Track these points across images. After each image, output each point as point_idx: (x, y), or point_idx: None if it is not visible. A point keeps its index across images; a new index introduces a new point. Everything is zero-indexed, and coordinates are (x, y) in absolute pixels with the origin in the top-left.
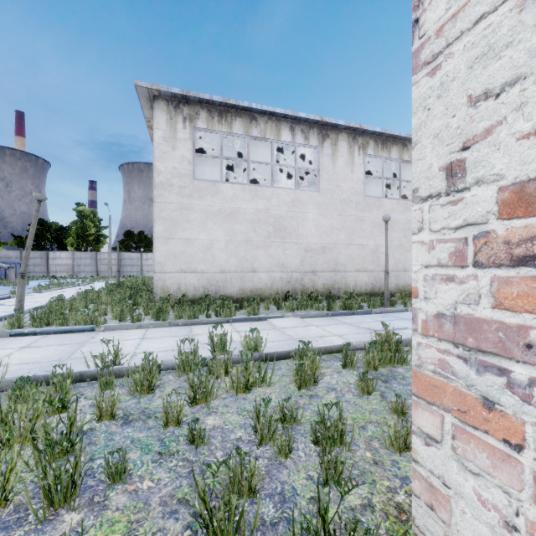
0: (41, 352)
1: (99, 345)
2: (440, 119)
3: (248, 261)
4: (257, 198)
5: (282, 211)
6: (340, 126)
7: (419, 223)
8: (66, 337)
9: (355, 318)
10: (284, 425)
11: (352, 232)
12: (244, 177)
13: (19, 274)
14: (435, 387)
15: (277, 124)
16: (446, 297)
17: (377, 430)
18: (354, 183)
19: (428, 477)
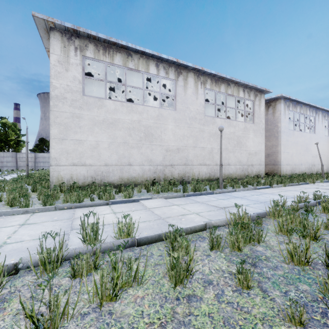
0: None
1: None
2: None
3: (125, 157)
4: (132, 112)
5: (150, 122)
6: (189, 67)
7: None
8: None
9: (203, 198)
10: None
11: (196, 139)
12: None
13: None
14: None
15: (147, 61)
16: None
17: None
18: (198, 106)
19: None
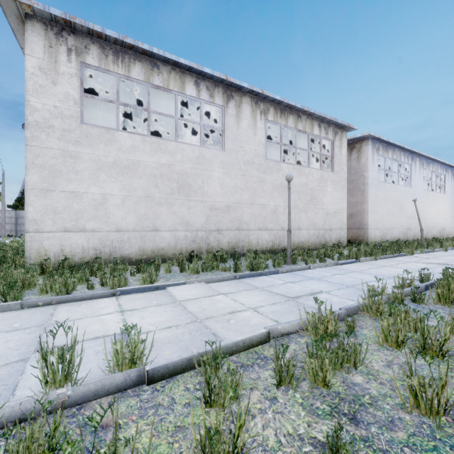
0: None
1: None
2: None
3: (149, 219)
4: (159, 151)
5: (187, 167)
6: (244, 89)
7: None
8: None
9: (264, 280)
10: None
11: (254, 192)
12: None
13: None
14: None
15: (181, 76)
16: None
17: None
18: (257, 146)
19: None
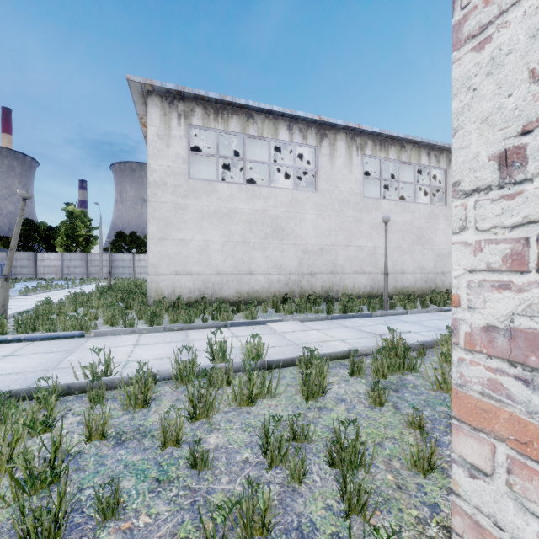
0: (25, 361)
1: (89, 352)
2: (490, 100)
3: (245, 263)
4: (254, 198)
5: (280, 212)
6: (338, 126)
7: (461, 221)
8: (53, 343)
9: (356, 321)
10: (294, 442)
11: (350, 233)
12: (240, 178)
13: (3, 276)
14: (484, 411)
15: (275, 122)
16: (499, 307)
17: (395, 447)
18: (352, 184)
19: (473, 515)
